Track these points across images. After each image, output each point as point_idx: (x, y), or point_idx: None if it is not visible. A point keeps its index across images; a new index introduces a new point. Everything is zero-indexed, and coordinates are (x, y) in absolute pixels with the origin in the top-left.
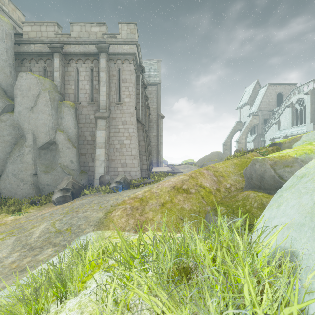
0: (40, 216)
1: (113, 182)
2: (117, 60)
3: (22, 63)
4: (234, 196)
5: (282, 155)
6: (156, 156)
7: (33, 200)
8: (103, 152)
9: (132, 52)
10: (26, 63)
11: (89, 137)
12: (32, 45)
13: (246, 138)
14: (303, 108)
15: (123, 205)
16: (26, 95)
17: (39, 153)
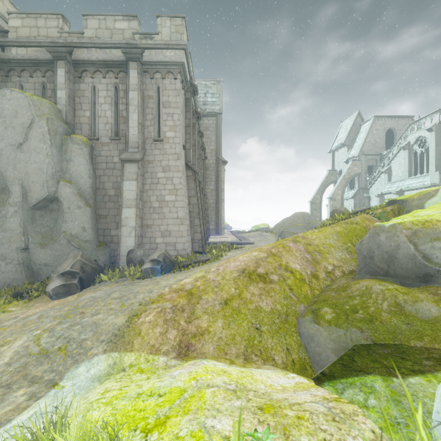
0: (21, 320)
1: (148, 262)
2: (155, 73)
3: (9, 77)
4: (344, 287)
5: (425, 219)
6: (215, 219)
7: (19, 291)
8: (133, 214)
9: (178, 62)
10: (15, 77)
11: (113, 191)
12: (23, 48)
13: (343, 193)
14: (425, 150)
15: (159, 303)
16: (11, 125)
17: (31, 215)
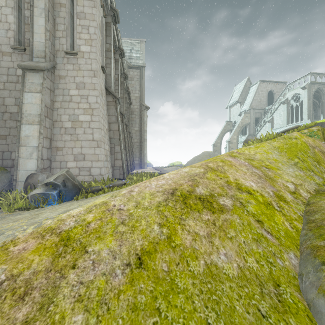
0: None
1: (40, 186)
2: None
3: None
4: None
5: None
6: (139, 155)
7: None
8: (36, 132)
9: None
10: None
11: (15, 107)
12: None
13: (238, 137)
14: (299, 104)
15: None
16: None
17: None
